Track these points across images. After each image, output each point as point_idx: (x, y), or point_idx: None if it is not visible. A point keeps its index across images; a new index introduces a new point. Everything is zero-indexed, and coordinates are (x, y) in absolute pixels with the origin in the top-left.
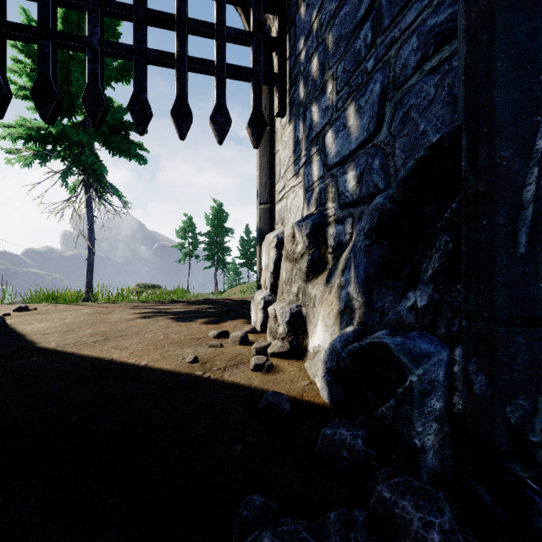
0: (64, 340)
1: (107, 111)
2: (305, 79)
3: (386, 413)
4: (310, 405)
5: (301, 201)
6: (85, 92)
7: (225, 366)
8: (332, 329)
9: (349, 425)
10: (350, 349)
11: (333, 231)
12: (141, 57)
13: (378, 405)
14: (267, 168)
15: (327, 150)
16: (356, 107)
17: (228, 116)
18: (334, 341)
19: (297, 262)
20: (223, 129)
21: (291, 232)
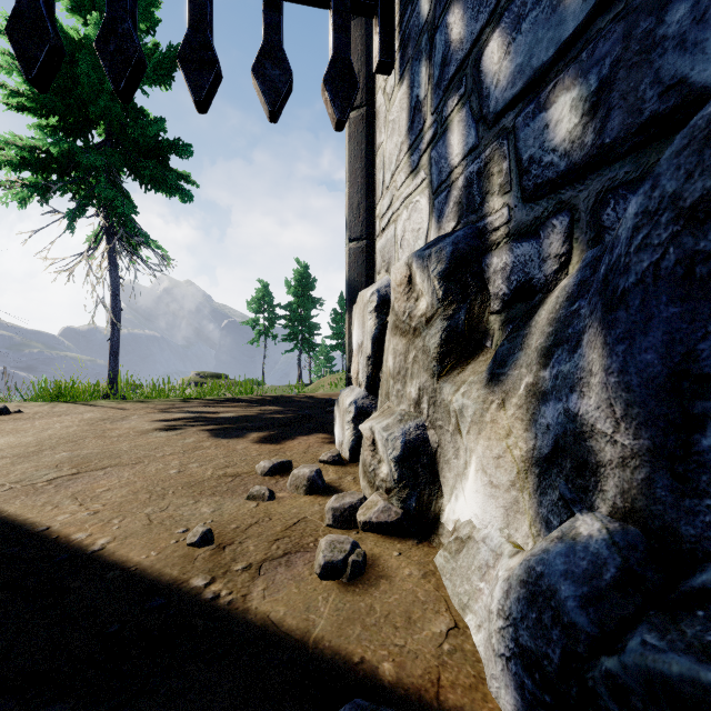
0: (5, 474)
1: (58, 55)
2: None
3: None
4: None
5: (423, 219)
6: (13, 16)
7: (263, 558)
8: (509, 495)
9: None
10: (666, 677)
11: (503, 261)
12: None
13: None
14: (361, 179)
15: (486, 82)
16: None
17: (286, 66)
18: (539, 563)
19: (418, 334)
20: (276, 89)
21: (405, 274)
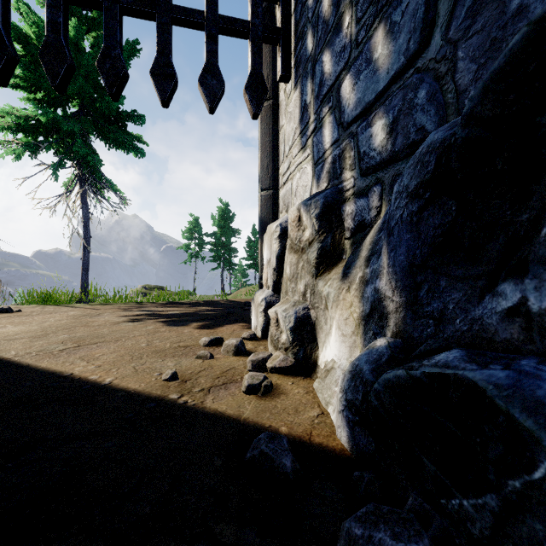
0: (29, 347)
1: (72, 70)
2: (314, 25)
3: (473, 515)
4: (322, 452)
5: (308, 179)
6: (44, 45)
7: (210, 385)
8: (351, 339)
9: (394, 521)
10: (389, 379)
11: (351, 209)
12: (114, 3)
13: (452, 492)
14: (269, 149)
15: (343, 103)
16: (387, 26)
17: (220, 78)
18: (357, 360)
19: (304, 252)
20: (214, 93)
21: (297, 215)
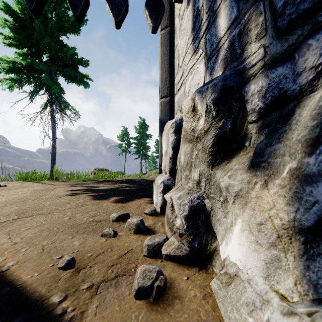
0: None
1: None
2: None
3: None
4: None
5: (201, 76)
6: None
7: (101, 279)
8: (270, 252)
9: None
10: None
11: (260, 85)
12: None
13: None
14: (167, 65)
15: None
16: None
17: None
18: None
19: (199, 140)
20: (118, 9)
21: (191, 105)
